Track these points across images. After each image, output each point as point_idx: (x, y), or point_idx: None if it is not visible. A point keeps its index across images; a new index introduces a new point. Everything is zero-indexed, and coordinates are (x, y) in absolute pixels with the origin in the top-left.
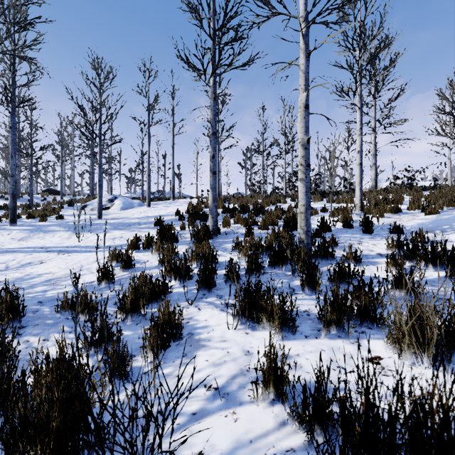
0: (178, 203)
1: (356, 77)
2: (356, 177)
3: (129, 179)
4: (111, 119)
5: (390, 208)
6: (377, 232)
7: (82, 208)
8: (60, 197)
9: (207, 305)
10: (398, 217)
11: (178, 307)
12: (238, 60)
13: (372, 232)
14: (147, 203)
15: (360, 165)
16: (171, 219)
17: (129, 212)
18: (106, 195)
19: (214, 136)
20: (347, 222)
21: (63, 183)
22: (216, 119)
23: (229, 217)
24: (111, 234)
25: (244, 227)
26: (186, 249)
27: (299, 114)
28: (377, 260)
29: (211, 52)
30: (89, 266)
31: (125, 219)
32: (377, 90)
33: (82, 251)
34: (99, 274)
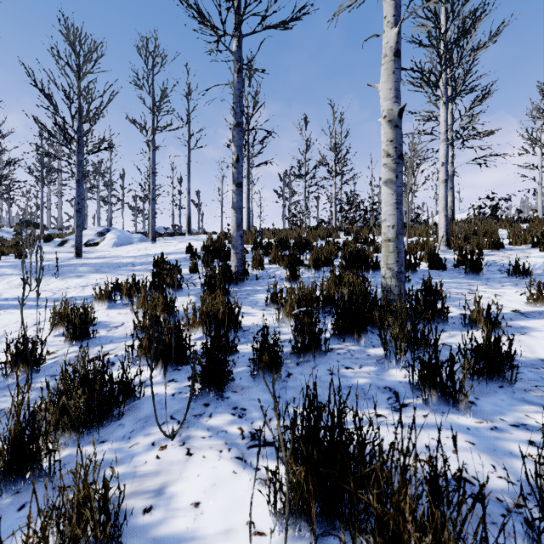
0: (193, 238)
1: (442, 56)
2: (440, 199)
3: (133, 209)
4: (94, 115)
5: (488, 242)
6: (487, 276)
7: (61, 244)
8: (40, 231)
9: (208, 438)
10: (503, 255)
11: (142, 443)
12: (275, 11)
13: (480, 276)
14: (151, 238)
15: (445, 182)
16: (180, 258)
17: (124, 250)
18: (95, 227)
19: (238, 128)
20: (436, 260)
21: (48, 214)
22: (242, 103)
23: (262, 256)
24: (85, 280)
25: (285, 268)
26: (183, 306)
27: (384, 68)
28: (523, 323)
29: (234, 1)
30: (15, 335)
31: (114, 258)
32: (456, 91)
33: (25, 306)
34: (6, 355)
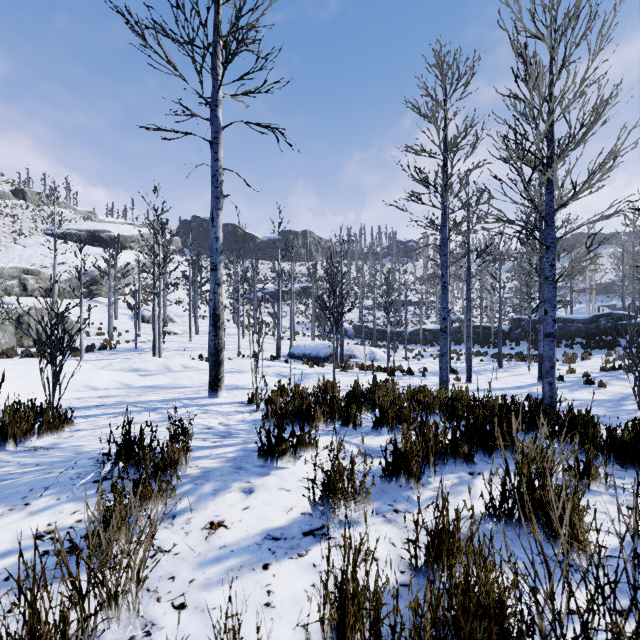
0: None
1: None
2: None
3: None
4: None
5: None
6: None
7: None
8: None
9: None
10: None
11: None
12: None
13: None
14: None
15: None
16: None
17: None
18: None
19: None
20: None
21: None
22: None
23: None
24: None
25: None
26: None
27: None
28: None
29: None
30: None
31: None
32: None
33: None
34: None
